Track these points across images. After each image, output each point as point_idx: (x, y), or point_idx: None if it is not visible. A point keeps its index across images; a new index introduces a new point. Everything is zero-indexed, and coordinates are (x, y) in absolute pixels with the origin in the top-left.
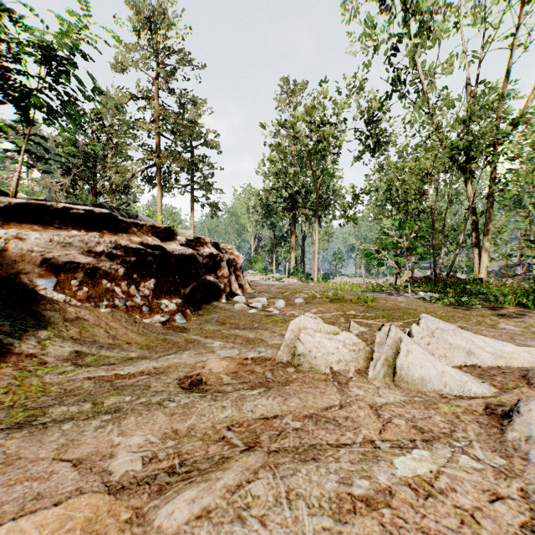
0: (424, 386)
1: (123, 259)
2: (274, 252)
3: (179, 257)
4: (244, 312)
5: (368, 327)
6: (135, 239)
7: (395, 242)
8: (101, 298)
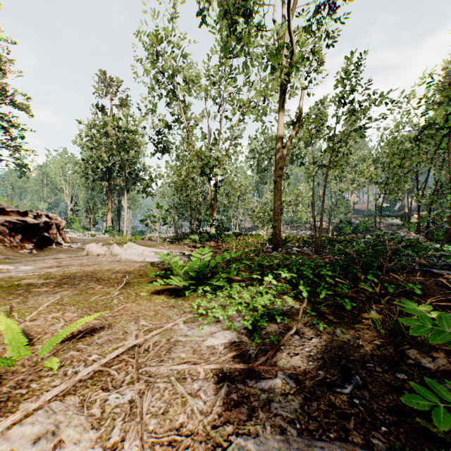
0: (117, 254)
1: (8, 226)
2: (92, 213)
3: (32, 225)
4: (69, 249)
5: None
6: (14, 218)
7: (154, 216)
8: (1, 242)
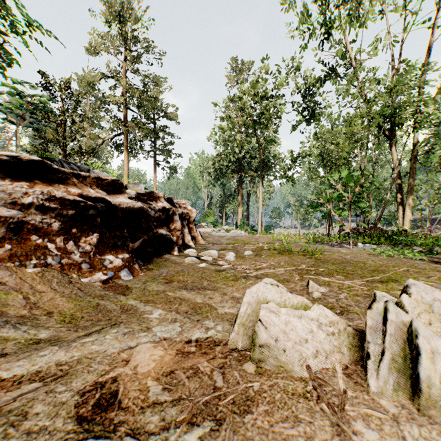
0: None
1: (58, 212)
2: (224, 208)
3: (127, 211)
4: (194, 266)
5: (327, 286)
6: (73, 190)
7: (337, 198)
8: (29, 256)
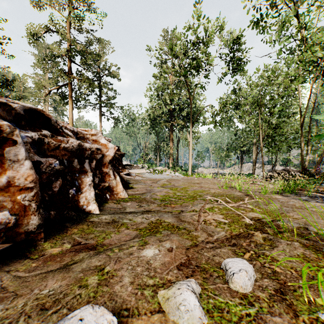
0: None
1: None
2: (158, 151)
3: None
4: None
5: None
6: None
7: None
8: None
